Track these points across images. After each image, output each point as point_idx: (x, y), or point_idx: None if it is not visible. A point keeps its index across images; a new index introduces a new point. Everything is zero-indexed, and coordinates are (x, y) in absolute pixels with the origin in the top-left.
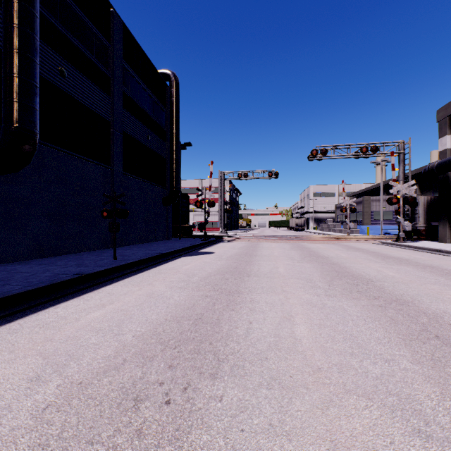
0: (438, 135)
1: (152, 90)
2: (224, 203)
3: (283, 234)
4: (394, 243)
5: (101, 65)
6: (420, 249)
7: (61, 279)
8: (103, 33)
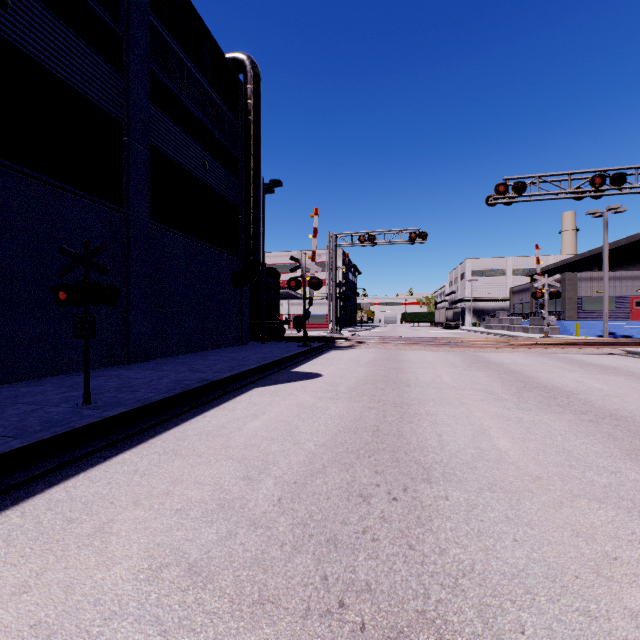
0: None
1: (212, 84)
2: (336, 284)
3: (430, 334)
4: None
5: (100, 8)
6: None
7: None
8: None
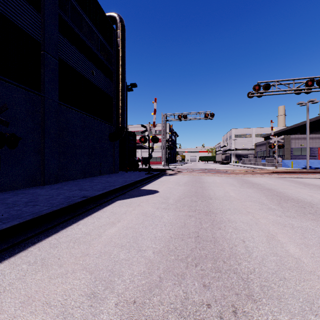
0: None
1: (97, 28)
2: (166, 140)
3: (214, 167)
4: None
5: None
6: None
7: None
8: None
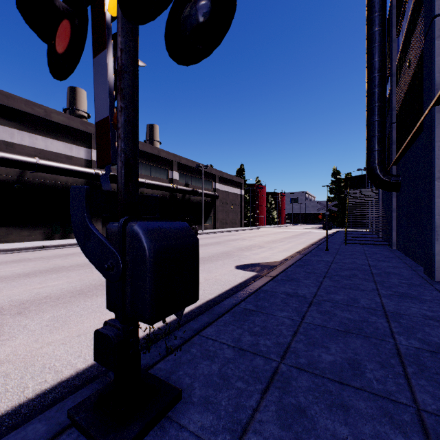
0: None
1: None
2: None
3: None
4: None
5: None
6: (11, 251)
7: (318, 243)
8: None
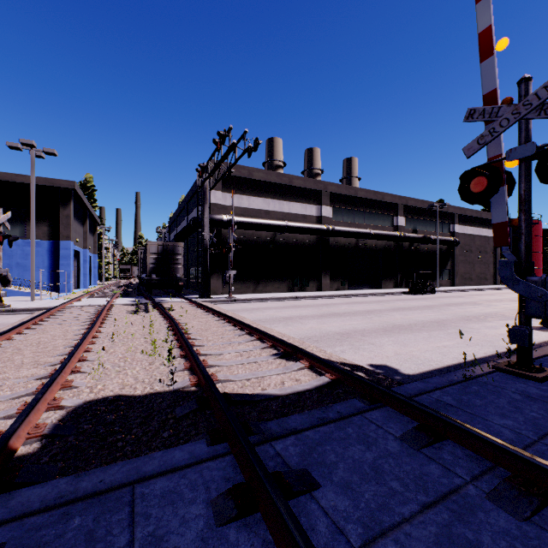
0: (212, 186)
1: None
2: None
3: None
4: (238, 299)
5: None
6: (278, 299)
7: None
8: None
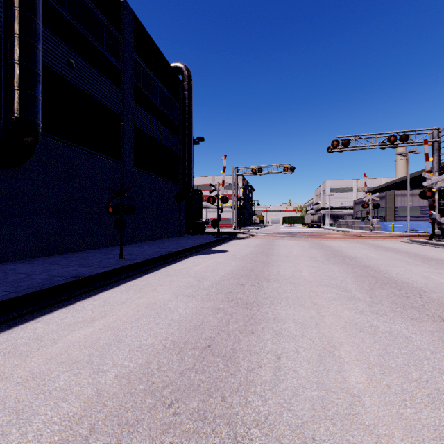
0: None
1: (164, 84)
2: (237, 199)
3: (299, 231)
4: (428, 242)
5: (111, 56)
6: None
7: (54, 283)
8: (113, 24)
